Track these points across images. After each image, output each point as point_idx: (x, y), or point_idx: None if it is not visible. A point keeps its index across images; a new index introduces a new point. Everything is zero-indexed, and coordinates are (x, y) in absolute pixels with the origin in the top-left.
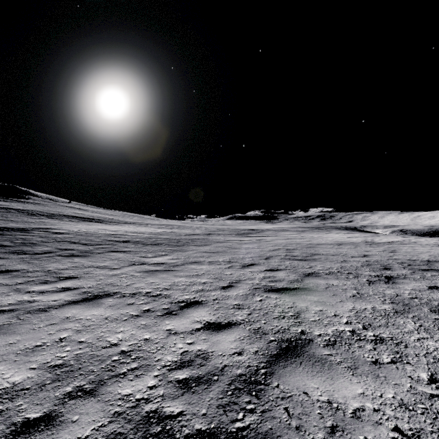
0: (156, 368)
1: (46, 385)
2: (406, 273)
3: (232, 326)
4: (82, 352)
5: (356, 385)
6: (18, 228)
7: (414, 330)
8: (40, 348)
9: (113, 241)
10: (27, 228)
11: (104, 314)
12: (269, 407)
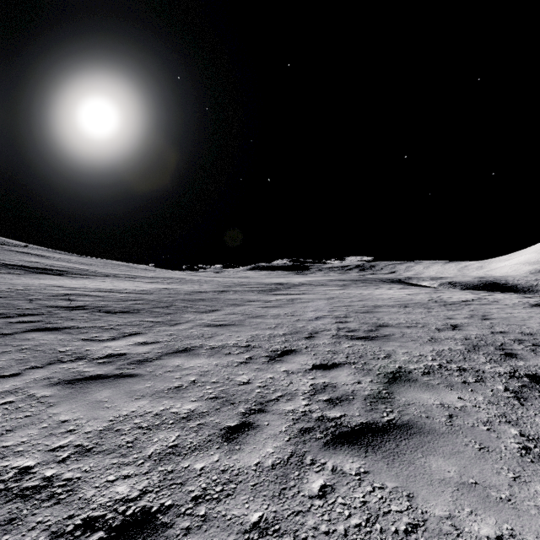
0: None
1: None
2: None
3: None
4: None
5: None
6: None
7: None
8: None
9: (56, 307)
10: None
11: None
12: None
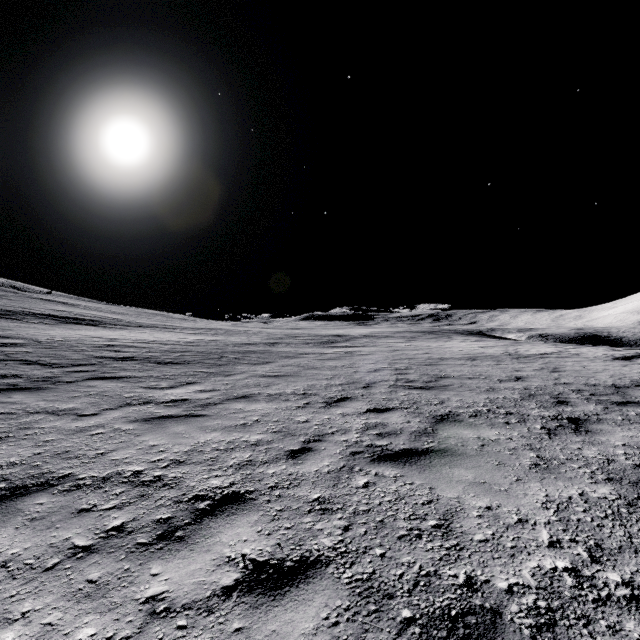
0: None
1: None
2: (596, 410)
3: (310, 571)
4: None
5: None
6: None
7: None
8: None
9: (105, 357)
10: None
11: (6, 549)
12: None
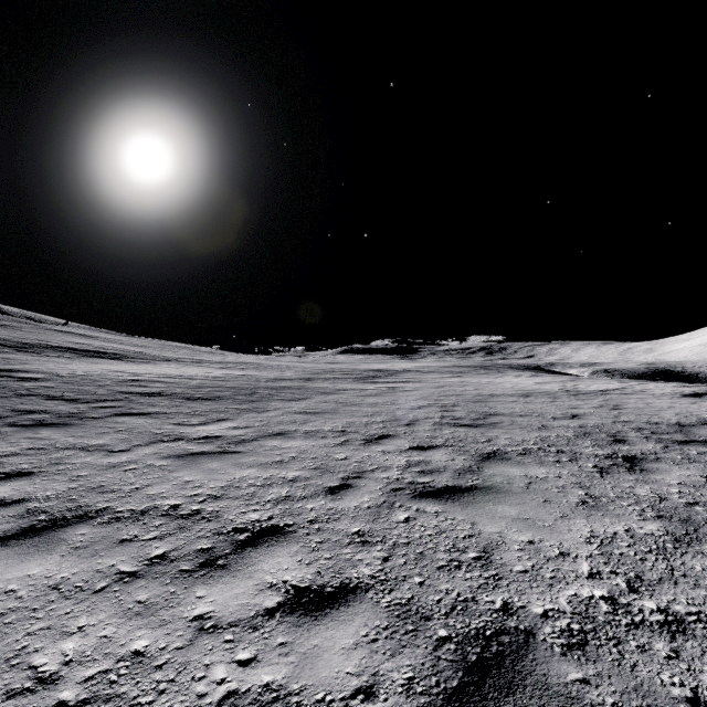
0: None
1: None
2: (655, 449)
3: (350, 596)
4: None
5: None
6: None
7: None
8: None
9: (131, 393)
10: None
11: (55, 574)
12: None
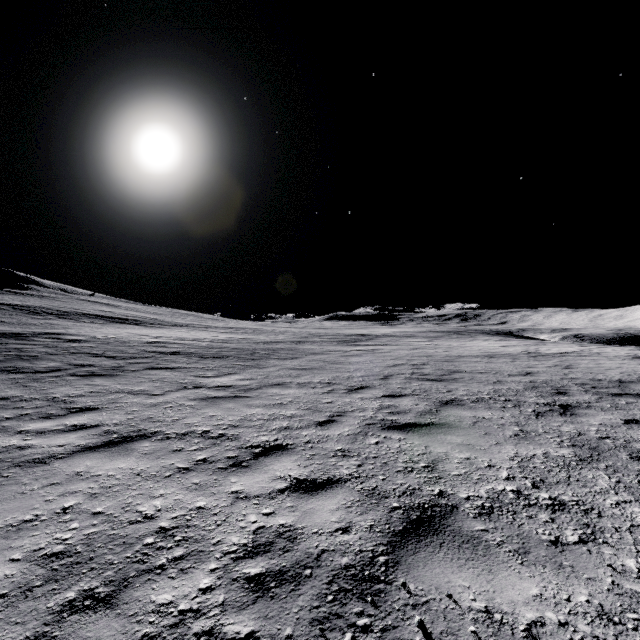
0: (214, 556)
1: (34, 588)
2: (590, 399)
3: (334, 484)
4: (97, 531)
5: (528, 581)
6: (11, 334)
7: (610, 490)
8: (30, 525)
9: (155, 352)
10: (25, 333)
11: (136, 467)
12: (394, 622)
